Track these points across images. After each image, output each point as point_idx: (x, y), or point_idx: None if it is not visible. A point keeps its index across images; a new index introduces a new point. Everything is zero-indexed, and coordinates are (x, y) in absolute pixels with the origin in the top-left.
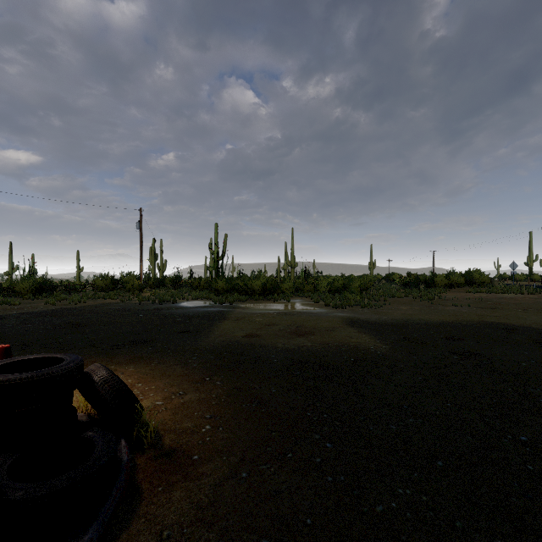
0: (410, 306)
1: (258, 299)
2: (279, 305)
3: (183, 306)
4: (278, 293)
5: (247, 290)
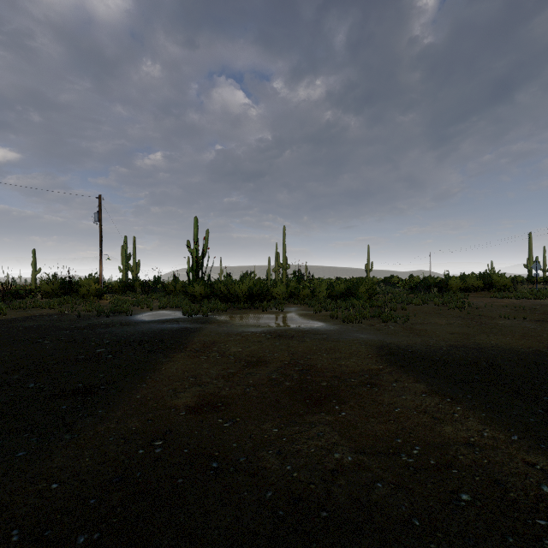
0: (445, 319)
1: (243, 307)
2: (270, 316)
3: (137, 319)
4: (268, 299)
5: (229, 296)
